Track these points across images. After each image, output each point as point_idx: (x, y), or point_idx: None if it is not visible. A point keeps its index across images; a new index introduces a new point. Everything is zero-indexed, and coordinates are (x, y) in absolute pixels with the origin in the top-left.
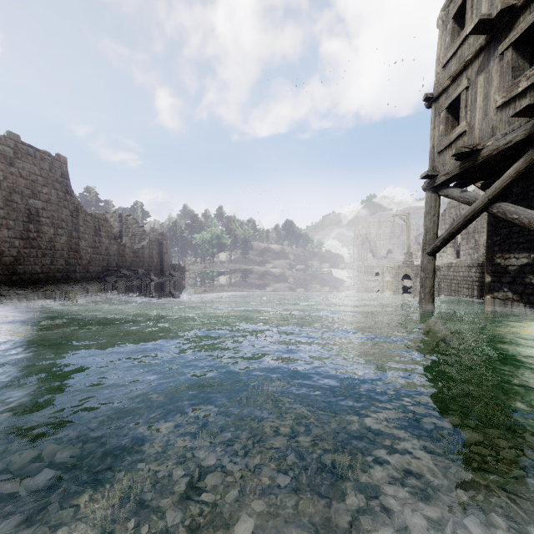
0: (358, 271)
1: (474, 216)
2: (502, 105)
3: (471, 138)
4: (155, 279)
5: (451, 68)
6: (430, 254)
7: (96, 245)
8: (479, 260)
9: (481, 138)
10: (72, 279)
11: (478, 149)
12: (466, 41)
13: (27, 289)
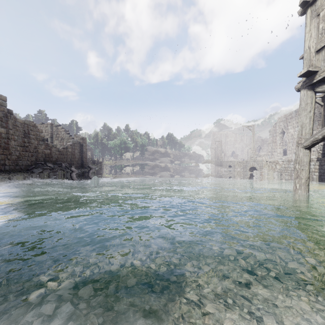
0: (216, 165)
1: None
2: None
3: None
4: (75, 170)
5: None
6: (306, 147)
7: (25, 145)
8: None
9: None
10: (1, 171)
11: None
12: None
13: None
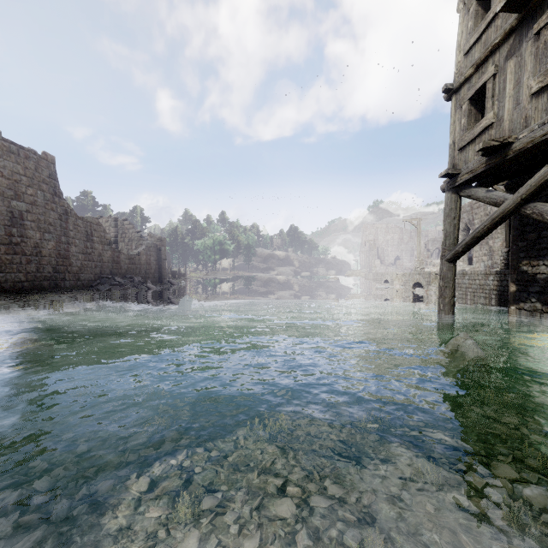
0: (366, 278)
1: (503, 218)
2: (538, 91)
3: (500, 131)
4: (152, 288)
5: (475, 54)
6: (450, 260)
7: (88, 251)
8: (493, 267)
9: (512, 130)
10: (60, 288)
11: (509, 143)
12: (493, 23)
13: (8, 298)
